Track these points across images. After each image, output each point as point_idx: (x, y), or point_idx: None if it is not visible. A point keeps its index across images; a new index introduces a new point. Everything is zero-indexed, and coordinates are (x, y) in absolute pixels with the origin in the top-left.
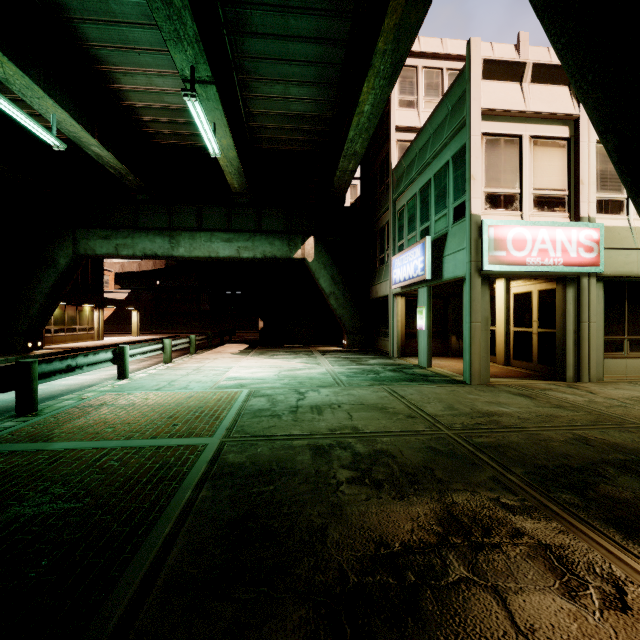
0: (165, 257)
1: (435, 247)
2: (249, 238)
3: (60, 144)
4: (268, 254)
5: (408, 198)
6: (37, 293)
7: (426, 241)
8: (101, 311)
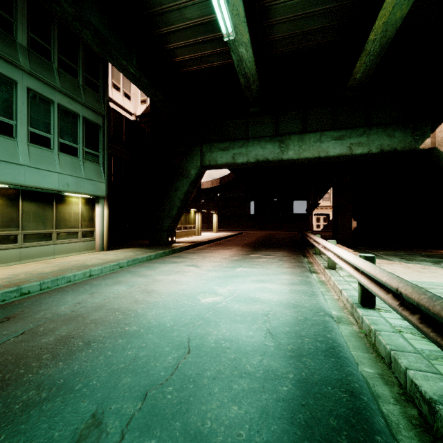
0: (272, 162)
1: None
2: (363, 133)
3: (231, 31)
4: (386, 147)
5: None
6: (175, 199)
7: None
8: (199, 214)
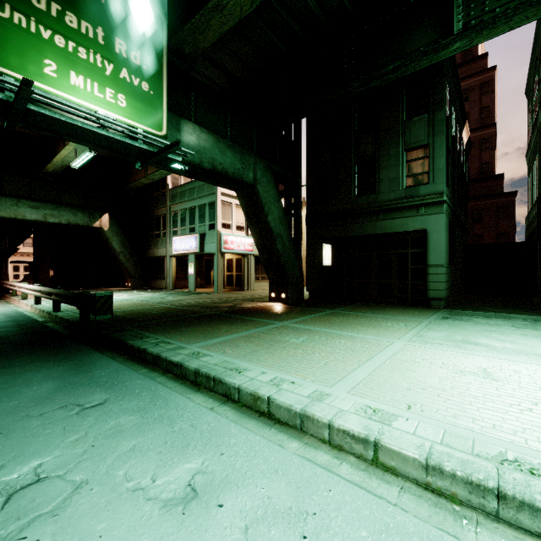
0: None
1: (199, 238)
2: (55, 208)
3: None
4: (72, 222)
5: (181, 208)
6: None
7: (198, 236)
8: None
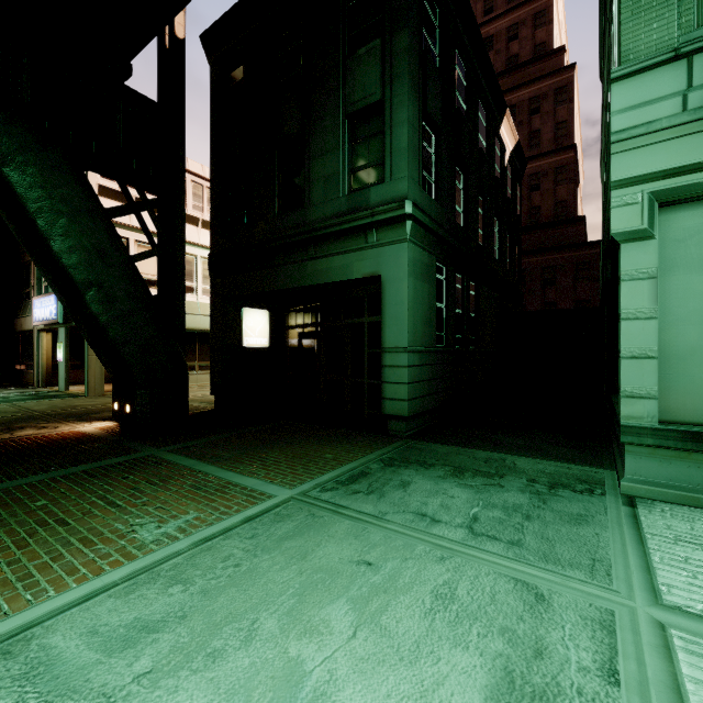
0: None
1: None
2: None
3: None
4: None
5: None
6: None
7: None
8: None
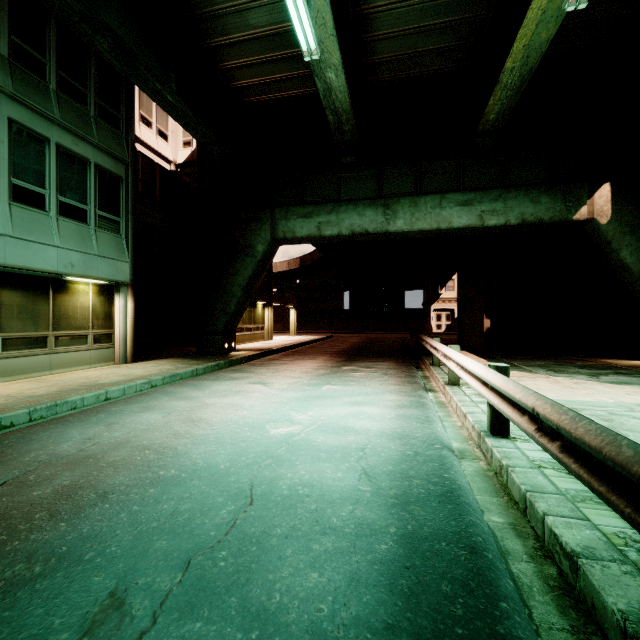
0: (374, 235)
1: None
2: (498, 197)
3: (314, 48)
4: (529, 217)
5: None
6: (234, 286)
7: None
8: (270, 309)
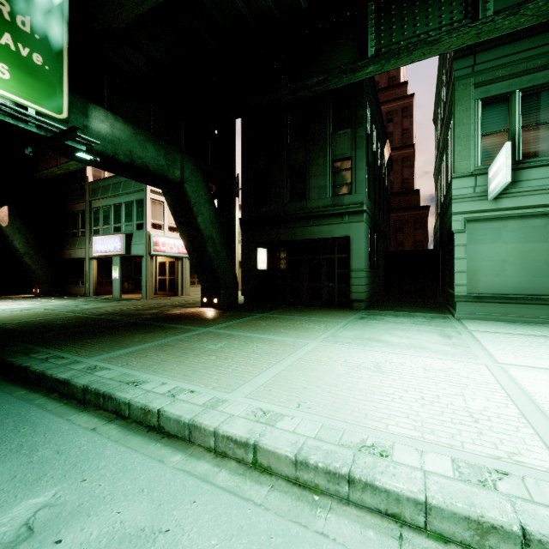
0: None
1: (126, 238)
2: None
3: None
4: None
5: (104, 205)
6: None
7: (123, 236)
8: None
